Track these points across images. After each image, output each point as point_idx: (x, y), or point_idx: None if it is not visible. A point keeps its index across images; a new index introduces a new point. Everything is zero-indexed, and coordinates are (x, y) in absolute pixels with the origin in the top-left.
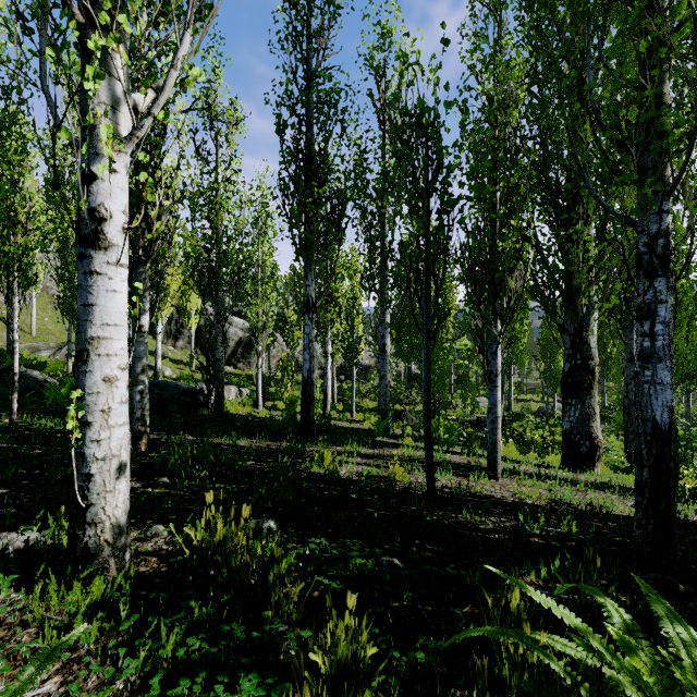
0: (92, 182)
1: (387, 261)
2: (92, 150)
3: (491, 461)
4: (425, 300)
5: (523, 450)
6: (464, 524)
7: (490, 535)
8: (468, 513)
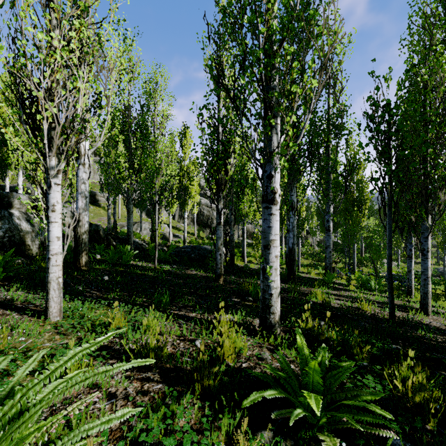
0: (272, 178)
1: (330, 175)
2: (271, 166)
3: (423, 304)
4: (388, 210)
5: (433, 299)
6: (422, 336)
7: (445, 343)
8: (421, 331)
